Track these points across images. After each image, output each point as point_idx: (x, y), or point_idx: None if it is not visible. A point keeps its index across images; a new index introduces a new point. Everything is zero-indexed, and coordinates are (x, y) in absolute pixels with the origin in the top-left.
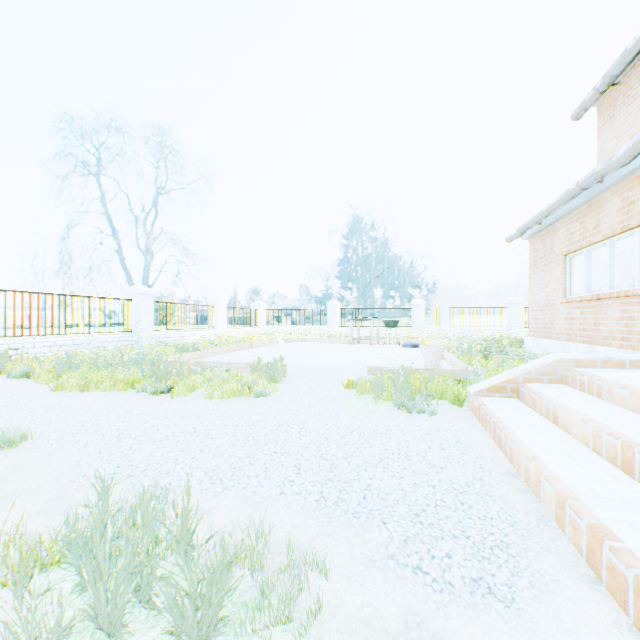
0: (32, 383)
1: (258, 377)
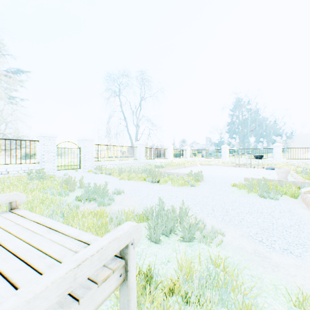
0: (112, 177)
1: (191, 179)
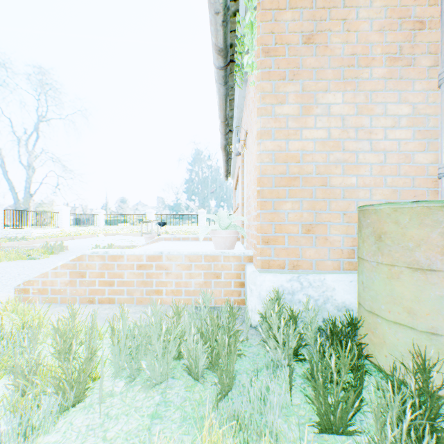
0: None
1: (43, 252)
